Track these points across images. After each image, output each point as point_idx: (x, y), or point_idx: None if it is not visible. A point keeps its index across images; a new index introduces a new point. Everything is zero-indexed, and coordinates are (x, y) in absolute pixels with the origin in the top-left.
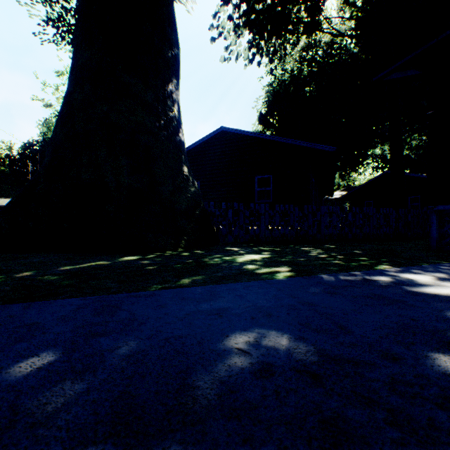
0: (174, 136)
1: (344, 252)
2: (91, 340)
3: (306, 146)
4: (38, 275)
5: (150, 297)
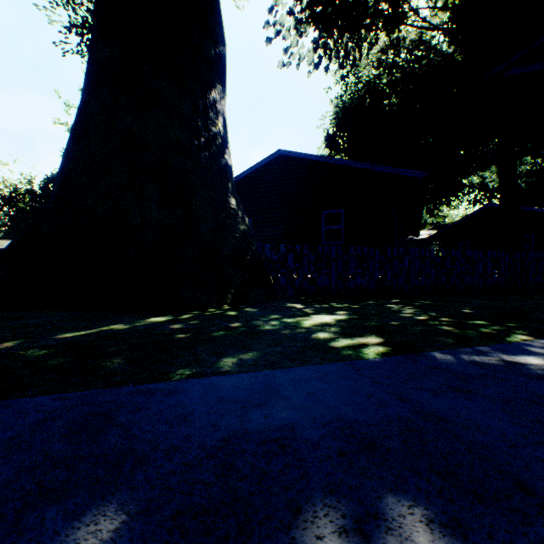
0: (218, 157)
1: (448, 311)
2: (29, 515)
3: (388, 172)
4: (20, 348)
5: (168, 396)
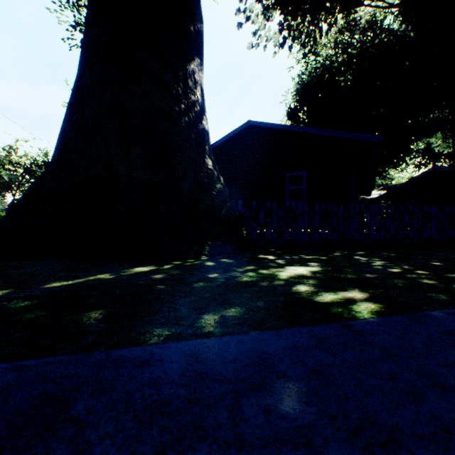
0: (197, 123)
1: (418, 263)
2: None
3: (347, 137)
4: (6, 299)
5: (141, 368)
